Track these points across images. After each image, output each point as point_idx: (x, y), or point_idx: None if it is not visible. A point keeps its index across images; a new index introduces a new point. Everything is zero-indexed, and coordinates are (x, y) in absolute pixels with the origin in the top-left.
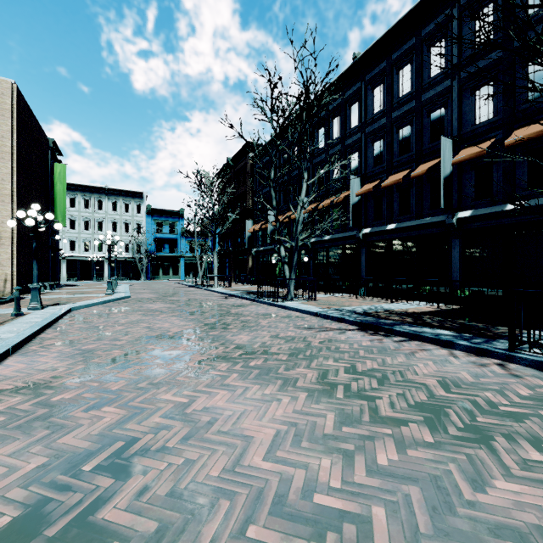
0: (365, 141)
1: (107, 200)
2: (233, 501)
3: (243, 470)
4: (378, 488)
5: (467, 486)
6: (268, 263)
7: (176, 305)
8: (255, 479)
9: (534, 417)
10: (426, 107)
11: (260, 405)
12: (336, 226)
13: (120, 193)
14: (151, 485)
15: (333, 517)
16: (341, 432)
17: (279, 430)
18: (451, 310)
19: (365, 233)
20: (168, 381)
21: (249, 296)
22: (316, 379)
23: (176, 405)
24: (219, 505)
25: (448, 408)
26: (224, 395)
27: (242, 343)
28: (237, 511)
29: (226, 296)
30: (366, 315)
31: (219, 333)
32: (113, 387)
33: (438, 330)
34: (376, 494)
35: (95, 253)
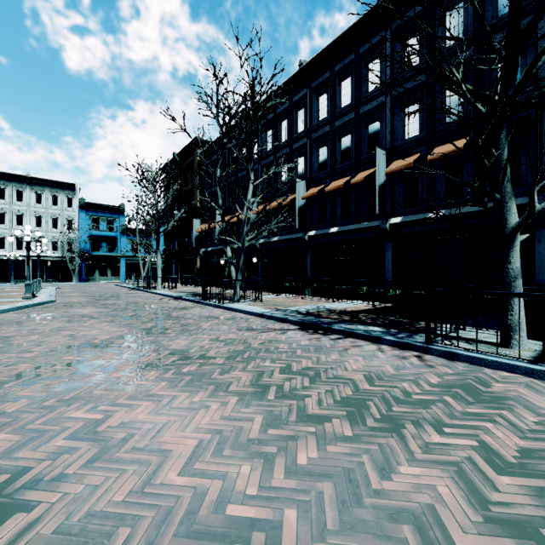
0: (310, 146)
1: (29, 191)
2: (136, 527)
3: (154, 489)
4: (294, 489)
5: (375, 475)
6: (217, 264)
7: (109, 310)
8: (166, 498)
9: (439, 403)
10: (364, 119)
11: (186, 415)
12: (284, 228)
13: (46, 183)
14: (35, 524)
15: (243, 527)
16: (266, 435)
17: (202, 440)
18: (384, 308)
19: (310, 235)
20: (83, 396)
21: (195, 298)
22: (250, 382)
23: (88, 424)
24: (117, 534)
25: (369, 401)
26: (147, 407)
27: (178, 348)
28: (137, 538)
29: (170, 298)
30: (309, 314)
31: (154, 338)
32: (9, 408)
33: (370, 327)
34: (291, 496)
35: (13, 251)
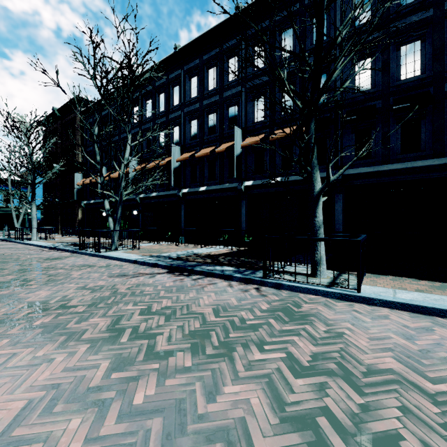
0: (184, 118)
1: None
2: None
3: None
4: (123, 433)
5: (203, 400)
6: (99, 215)
7: None
8: None
9: (265, 325)
10: (226, 102)
11: (22, 373)
12: (162, 185)
13: None
14: None
15: None
16: (109, 380)
17: (33, 399)
18: (239, 251)
19: (184, 193)
20: None
21: (72, 248)
22: (107, 327)
23: None
24: None
25: (213, 331)
26: None
27: (36, 300)
28: None
29: (45, 249)
30: (178, 259)
31: (11, 291)
32: None
33: (225, 267)
34: (117, 441)
35: None
